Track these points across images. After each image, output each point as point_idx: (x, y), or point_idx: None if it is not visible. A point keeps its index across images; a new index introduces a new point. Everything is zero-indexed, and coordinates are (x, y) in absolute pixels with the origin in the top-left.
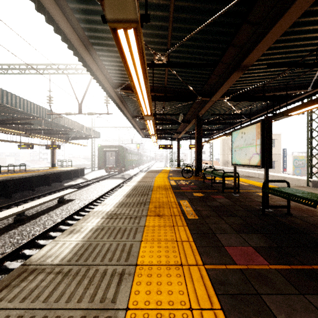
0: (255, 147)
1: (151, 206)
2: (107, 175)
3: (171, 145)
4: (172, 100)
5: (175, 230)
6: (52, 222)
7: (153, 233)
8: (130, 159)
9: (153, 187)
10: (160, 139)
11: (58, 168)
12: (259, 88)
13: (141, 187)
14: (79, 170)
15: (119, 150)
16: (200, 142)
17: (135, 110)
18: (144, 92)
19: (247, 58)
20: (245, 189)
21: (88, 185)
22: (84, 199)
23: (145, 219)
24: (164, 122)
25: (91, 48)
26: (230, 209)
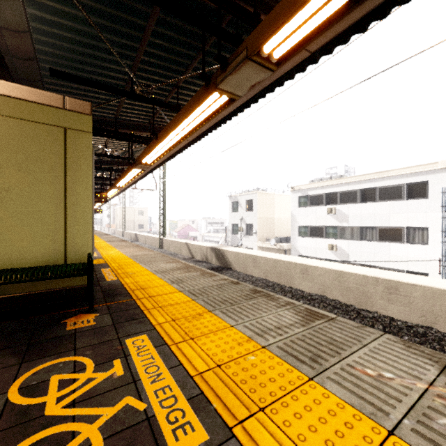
0: None
1: None
2: None
3: None
4: None
5: None
6: None
7: None
8: None
9: None
10: None
11: None
12: None
13: None
14: None
15: None
16: None
17: None
18: None
19: None
20: None
21: None
22: None
23: None
24: None
25: None
26: None
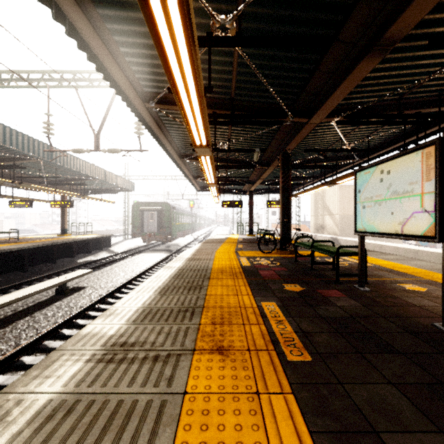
0: (418, 199)
1: (205, 320)
2: (145, 246)
3: (239, 202)
4: (244, 122)
5: (263, 413)
6: (35, 333)
7: (205, 431)
8: (180, 222)
9: (212, 271)
10: (223, 193)
11: (71, 236)
12: (393, 101)
13: (191, 270)
14: (102, 239)
15: (164, 209)
16: (288, 196)
17: (184, 145)
18: (192, 88)
19: (400, 18)
20: (372, 274)
21: (114, 261)
22: (101, 287)
23: (189, 365)
24: (230, 165)
25: (93, 13)
26: (371, 328)
